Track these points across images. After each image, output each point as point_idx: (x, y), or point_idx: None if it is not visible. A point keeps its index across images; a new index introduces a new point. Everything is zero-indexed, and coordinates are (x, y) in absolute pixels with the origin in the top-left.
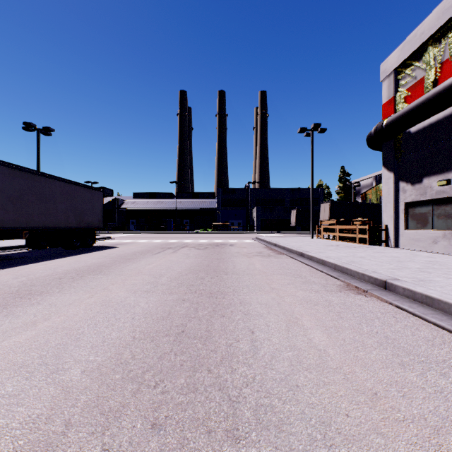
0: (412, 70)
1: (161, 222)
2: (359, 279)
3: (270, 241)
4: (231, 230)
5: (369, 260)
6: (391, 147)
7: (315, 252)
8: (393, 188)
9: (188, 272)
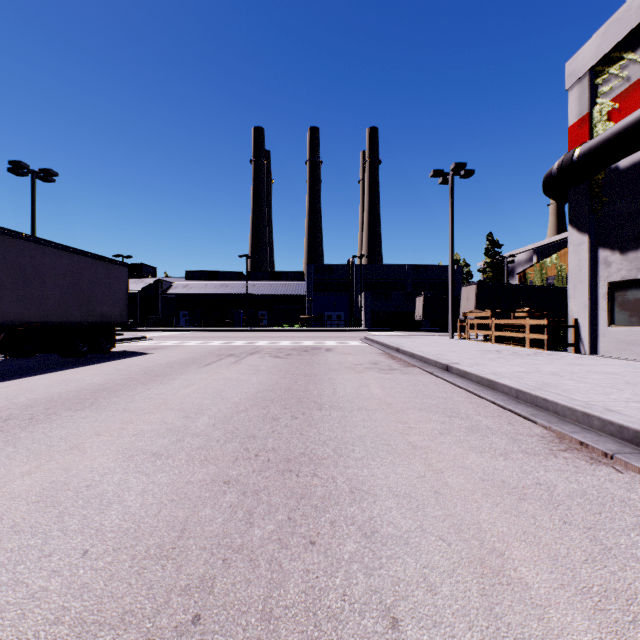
0: (621, 67)
1: (225, 314)
2: (576, 423)
3: (388, 343)
4: (327, 326)
5: (573, 380)
6: (585, 194)
7: (469, 364)
8: (588, 259)
9: (251, 405)
